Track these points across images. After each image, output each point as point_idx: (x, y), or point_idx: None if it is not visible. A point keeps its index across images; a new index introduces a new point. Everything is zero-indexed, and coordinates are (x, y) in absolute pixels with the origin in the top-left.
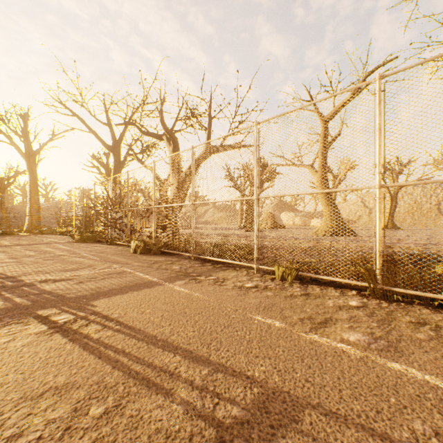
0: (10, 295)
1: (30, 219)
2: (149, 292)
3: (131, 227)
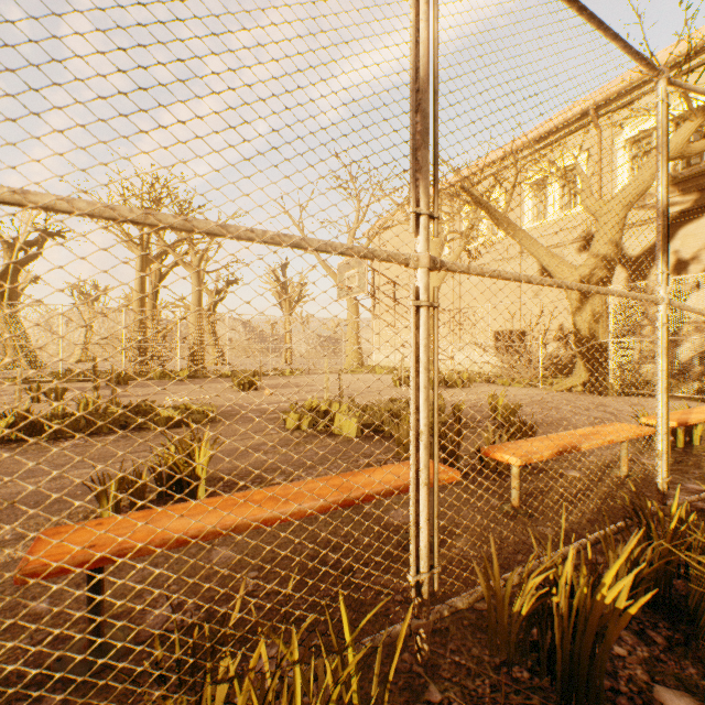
0: None
1: None
2: None
3: None
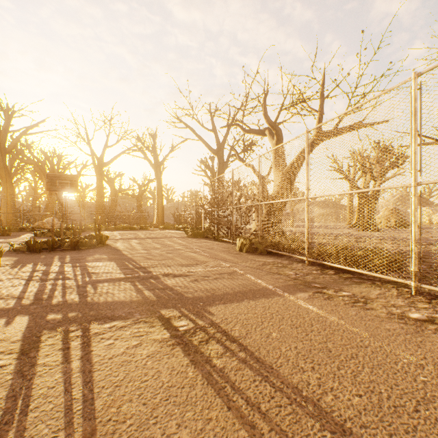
0: (141, 287)
1: (157, 217)
2: (268, 304)
3: (235, 224)
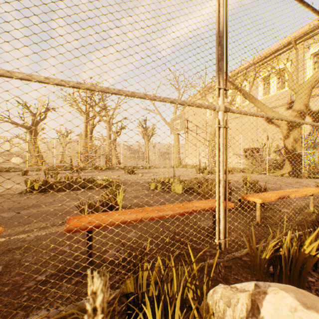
0: None
1: None
2: (11, 173)
3: None
